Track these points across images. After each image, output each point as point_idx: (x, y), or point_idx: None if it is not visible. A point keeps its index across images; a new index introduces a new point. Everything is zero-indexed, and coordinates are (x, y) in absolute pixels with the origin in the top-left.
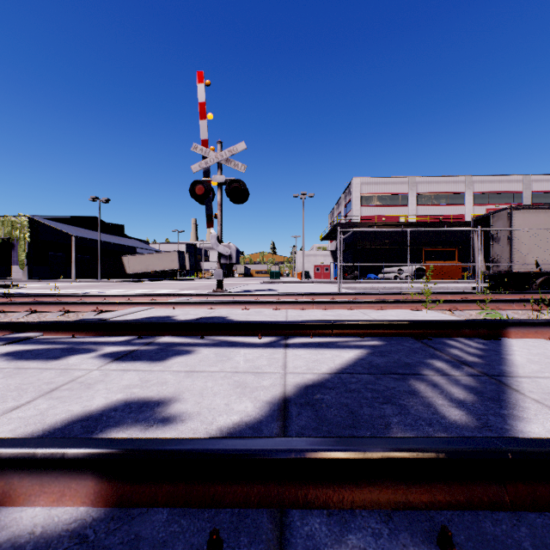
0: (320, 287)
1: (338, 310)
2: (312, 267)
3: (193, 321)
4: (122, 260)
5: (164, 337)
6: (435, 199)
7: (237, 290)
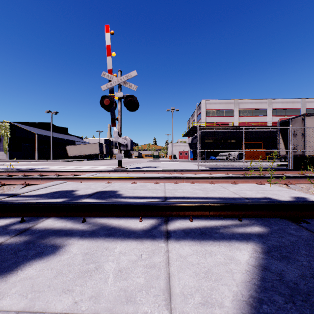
0: (183, 165)
1: (202, 184)
2: (177, 152)
3: (78, 203)
4: (66, 148)
5: (48, 219)
6: (249, 113)
7: (132, 166)
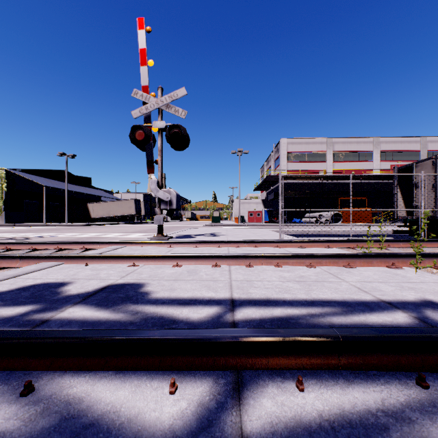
0: (256, 231)
1: (295, 268)
2: (246, 213)
3: (25, 337)
4: (87, 207)
5: None
6: (348, 157)
7: (179, 234)
